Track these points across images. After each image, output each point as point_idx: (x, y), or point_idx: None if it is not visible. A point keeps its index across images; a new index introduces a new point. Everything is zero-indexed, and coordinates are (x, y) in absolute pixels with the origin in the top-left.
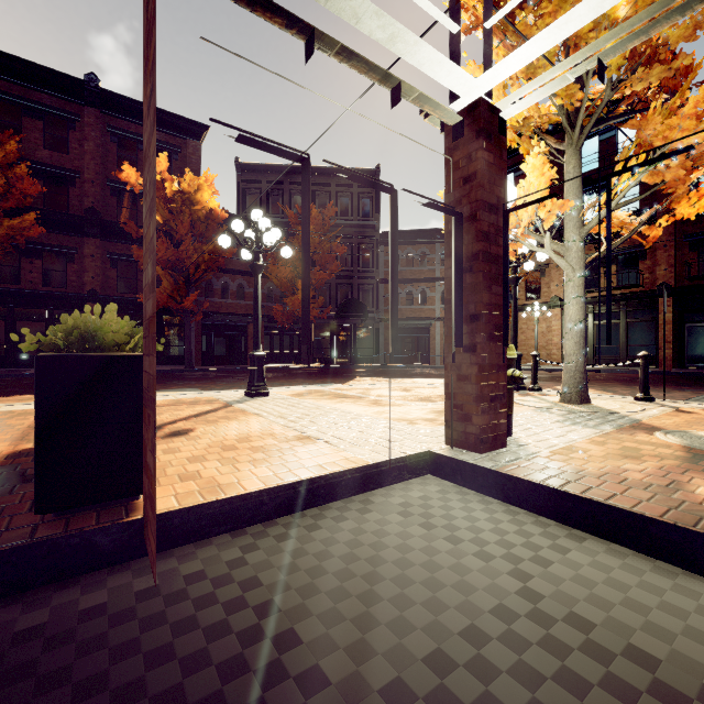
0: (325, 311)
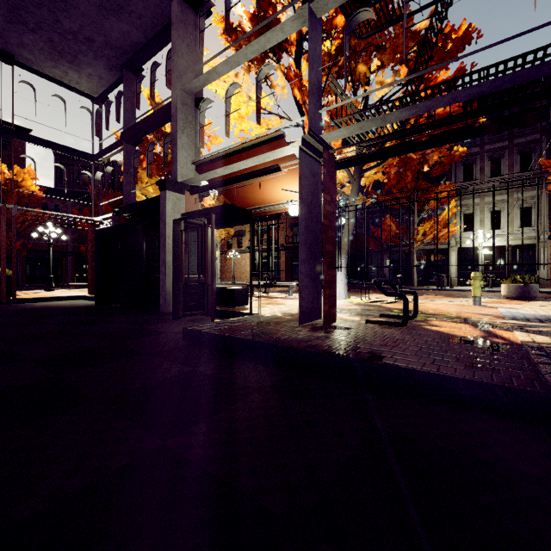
0: None
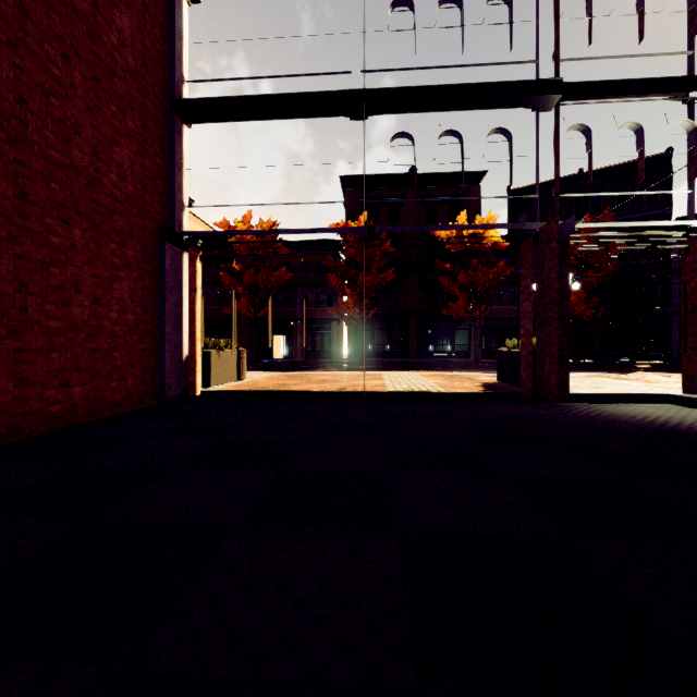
0: (599, 310)
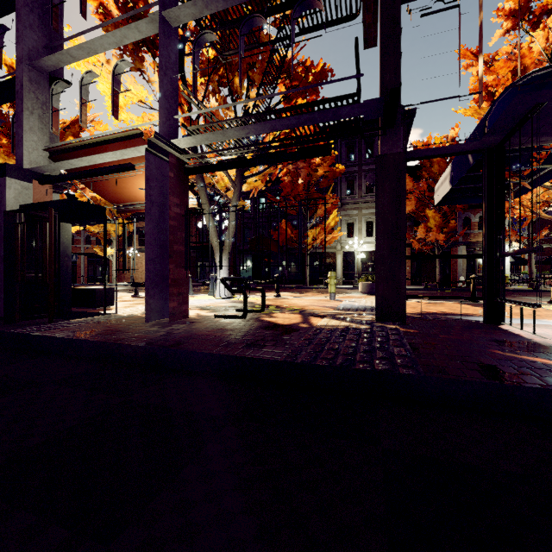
0: None
